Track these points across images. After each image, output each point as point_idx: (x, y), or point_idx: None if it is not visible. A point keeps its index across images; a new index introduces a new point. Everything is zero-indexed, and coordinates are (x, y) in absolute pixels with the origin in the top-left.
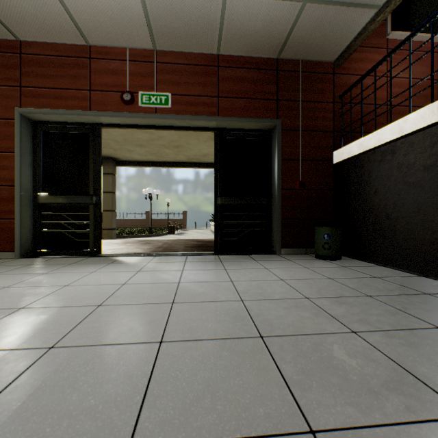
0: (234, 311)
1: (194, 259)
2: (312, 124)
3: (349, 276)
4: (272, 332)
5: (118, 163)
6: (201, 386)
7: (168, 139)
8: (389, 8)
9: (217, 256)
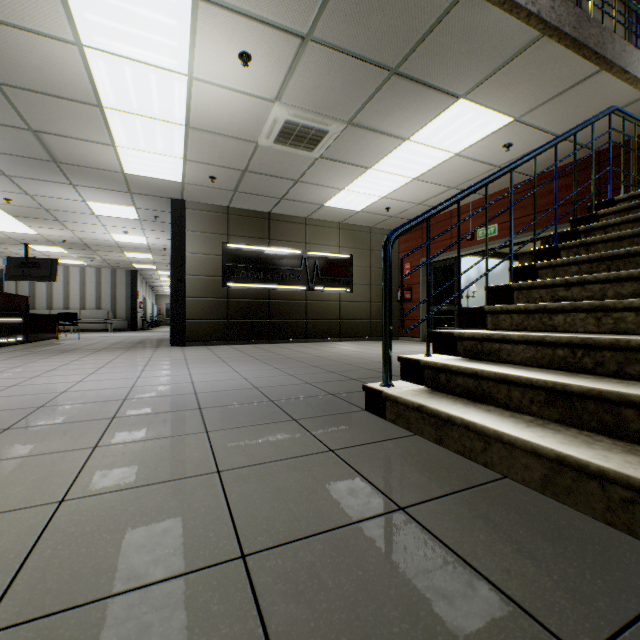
0: None
1: None
2: None
3: None
4: None
5: None
6: None
7: None
8: None
9: None
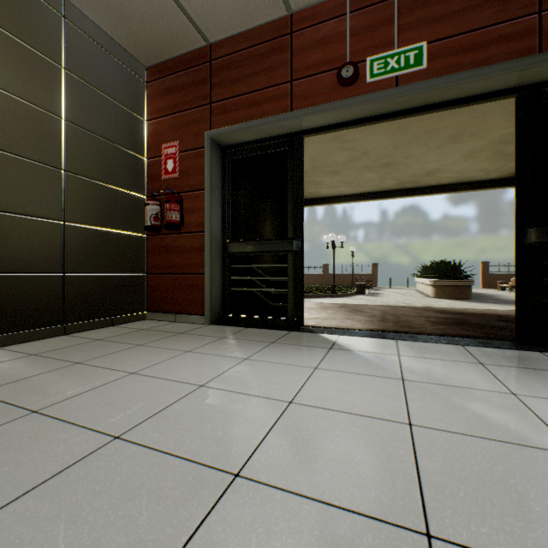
0: None
1: (494, 358)
2: None
3: None
4: None
5: None
6: None
7: (376, 154)
8: None
9: (544, 356)
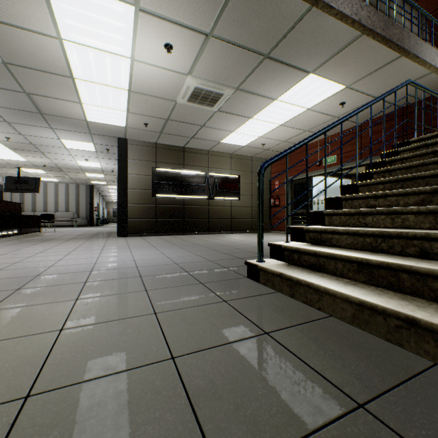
0: None
1: None
2: None
3: None
4: None
5: None
6: None
7: None
8: (436, 73)
9: None
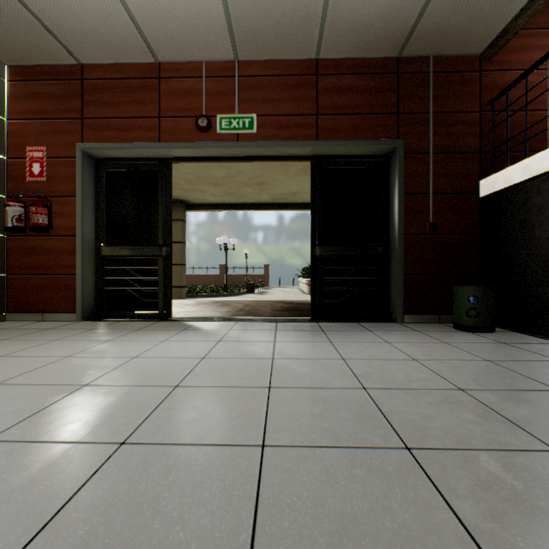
0: (357, 404)
1: (287, 327)
2: (448, 143)
3: (516, 358)
4: (423, 442)
5: (188, 207)
6: (334, 525)
7: (249, 174)
8: None
9: (316, 324)
